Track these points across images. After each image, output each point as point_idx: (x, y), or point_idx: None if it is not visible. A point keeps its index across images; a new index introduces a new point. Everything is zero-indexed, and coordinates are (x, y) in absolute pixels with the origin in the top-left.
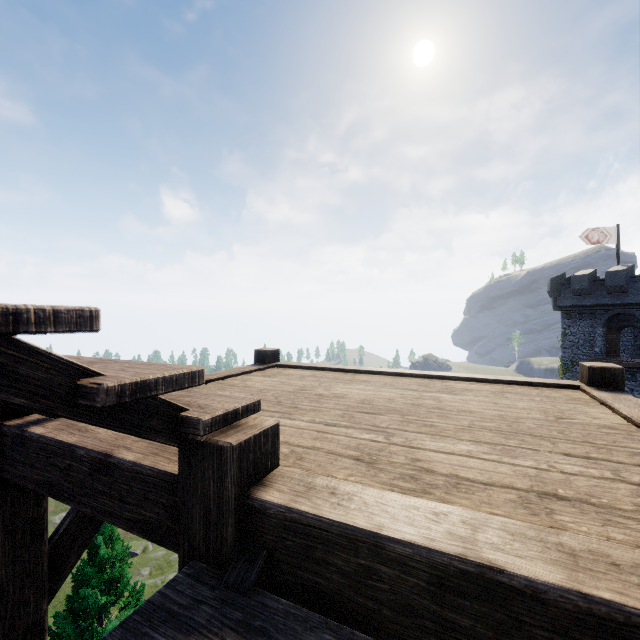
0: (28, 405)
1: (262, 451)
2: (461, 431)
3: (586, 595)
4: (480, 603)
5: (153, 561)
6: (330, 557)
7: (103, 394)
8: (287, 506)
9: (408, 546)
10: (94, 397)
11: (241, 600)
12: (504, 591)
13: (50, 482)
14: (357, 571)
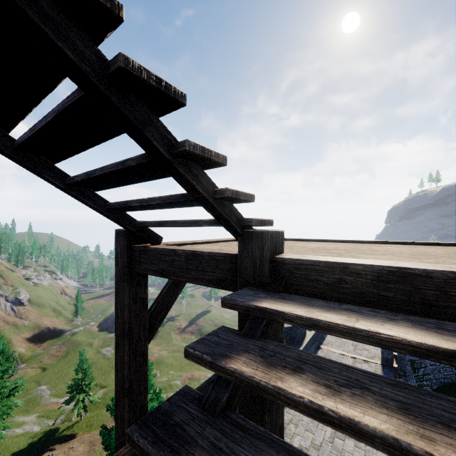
0: (203, 193)
1: (277, 241)
2: (386, 254)
3: (453, 271)
4: (399, 284)
5: (160, 383)
6: (319, 277)
7: (228, 191)
8: (295, 258)
9: (361, 265)
10: (224, 193)
11: (277, 294)
12: (411, 276)
13: (162, 269)
14: (334, 281)
